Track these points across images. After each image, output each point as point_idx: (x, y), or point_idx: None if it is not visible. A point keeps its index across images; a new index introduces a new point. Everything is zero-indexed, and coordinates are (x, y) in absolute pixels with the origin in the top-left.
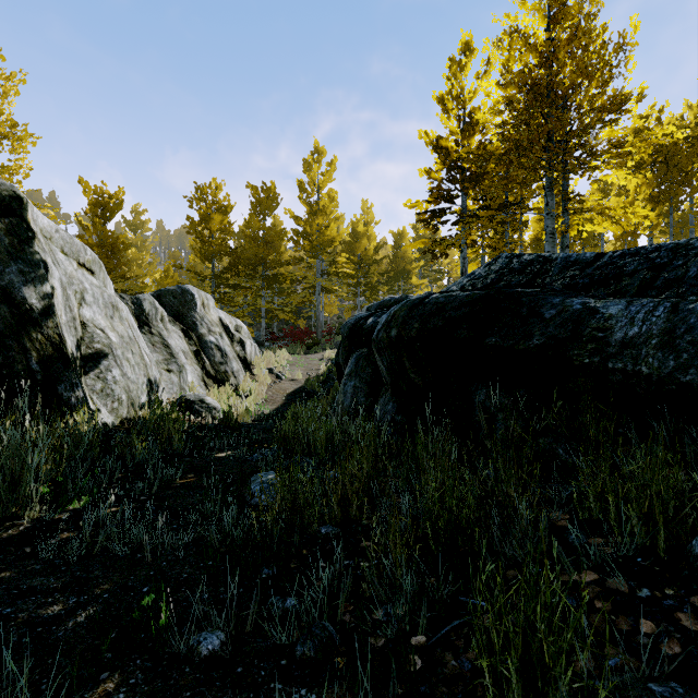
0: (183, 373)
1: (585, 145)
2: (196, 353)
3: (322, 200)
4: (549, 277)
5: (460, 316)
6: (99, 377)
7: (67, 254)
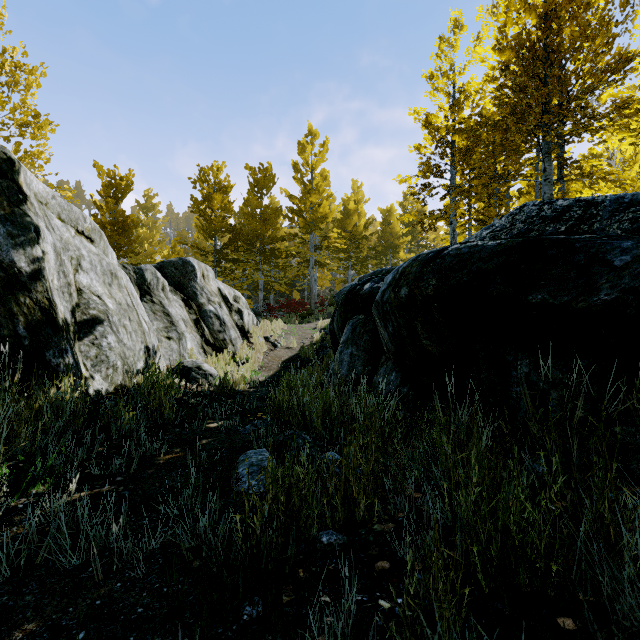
0: (183, 340)
1: (585, 108)
2: (196, 322)
3: (315, 179)
4: (597, 222)
5: (493, 268)
6: (94, 344)
7: (64, 221)
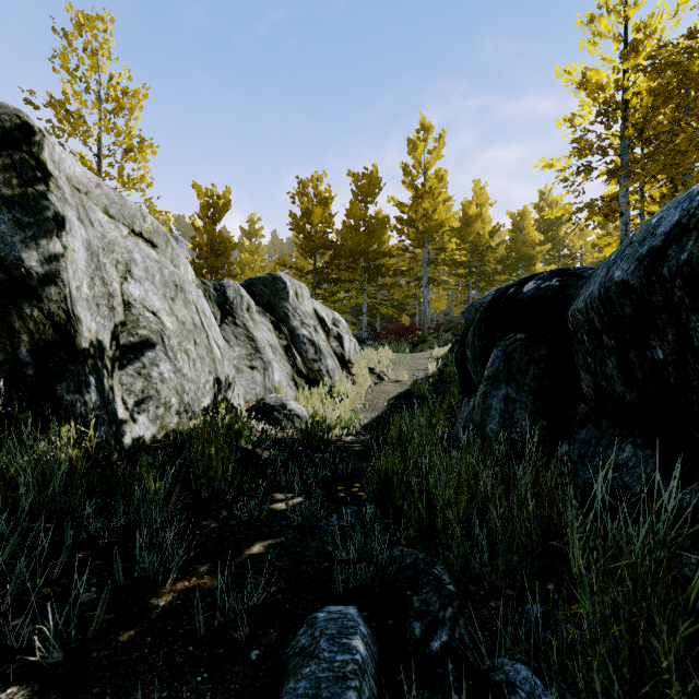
0: (269, 371)
1: None
2: (287, 349)
3: (428, 180)
4: None
5: None
6: (140, 374)
7: (113, 217)
